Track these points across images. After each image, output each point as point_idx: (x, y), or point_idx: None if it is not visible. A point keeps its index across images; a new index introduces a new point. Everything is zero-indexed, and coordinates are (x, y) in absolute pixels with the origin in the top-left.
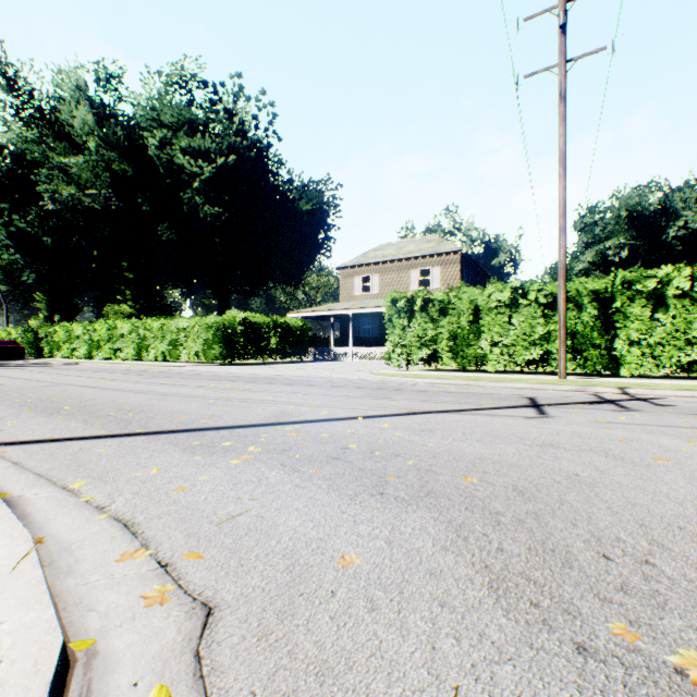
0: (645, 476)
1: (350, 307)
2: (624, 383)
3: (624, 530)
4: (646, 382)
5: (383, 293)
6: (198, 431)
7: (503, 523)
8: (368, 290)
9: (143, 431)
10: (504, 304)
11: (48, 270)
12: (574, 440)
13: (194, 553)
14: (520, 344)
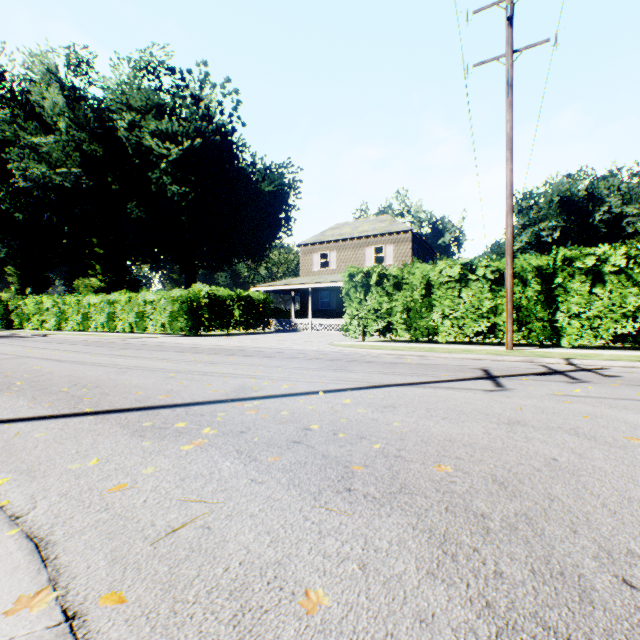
0: (626, 460)
1: (309, 282)
2: (567, 354)
3: (633, 539)
4: (587, 353)
5: (340, 269)
6: (152, 410)
7: (493, 531)
8: (326, 266)
9: (92, 410)
10: (454, 279)
11: (19, 245)
12: (539, 416)
13: (114, 594)
14: (469, 317)
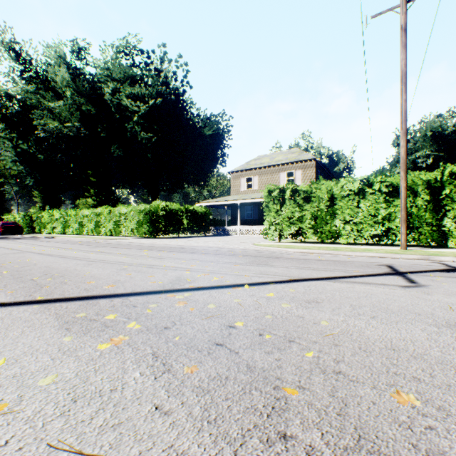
0: None
1: (238, 199)
2: None
3: None
4: None
5: (261, 189)
6: (93, 299)
7: None
8: (250, 187)
9: (42, 299)
10: (354, 192)
11: (41, 176)
12: None
13: None
14: (366, 223)
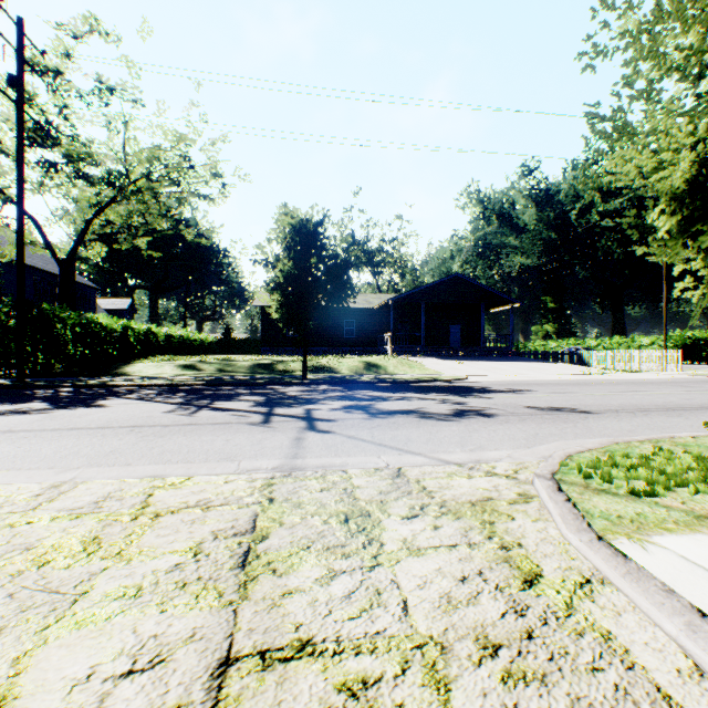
0: None
1: None
2: None
3: None
4: None
5: None
6: None
7: None
8: None
9: None
10: None
11: None
12: None
13: None
14: None
